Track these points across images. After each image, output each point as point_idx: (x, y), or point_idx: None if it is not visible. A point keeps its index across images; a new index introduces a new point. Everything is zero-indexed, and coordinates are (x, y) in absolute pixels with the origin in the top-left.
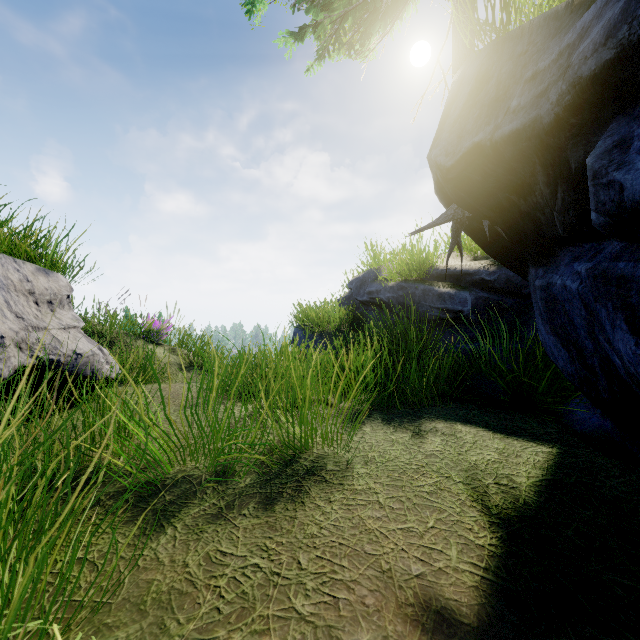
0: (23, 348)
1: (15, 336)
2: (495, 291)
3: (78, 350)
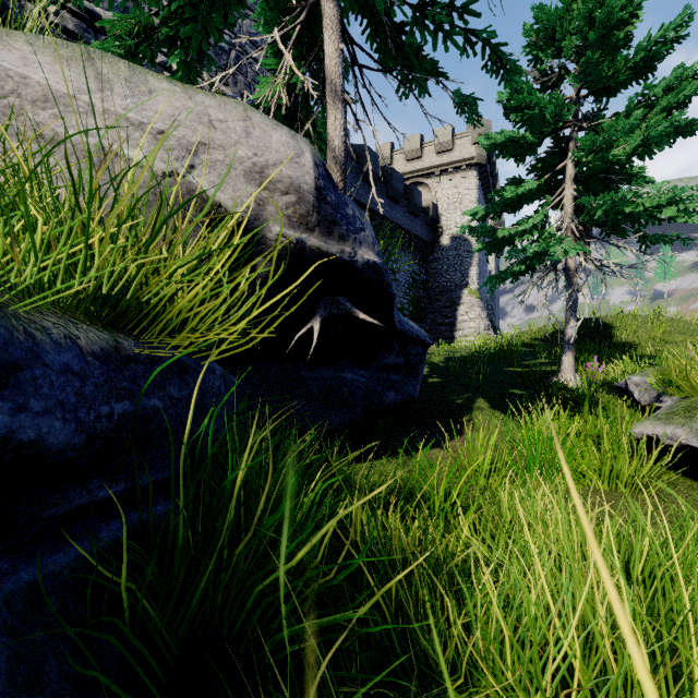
0: None
1: None
2: None
3: None
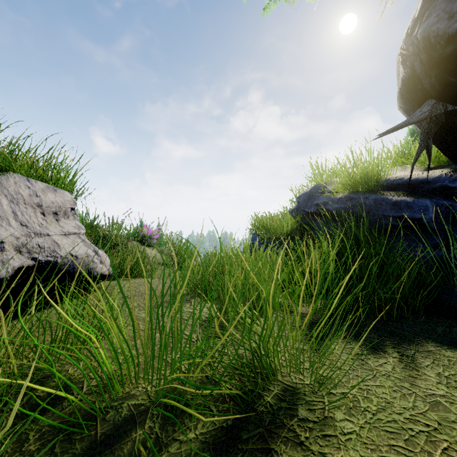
0: (23, 251)
1: (15, 241)
2: None
3: (74, 252)
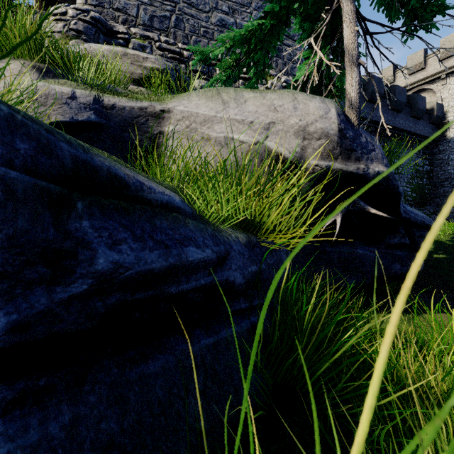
0: None
1: None
2: None
3: None
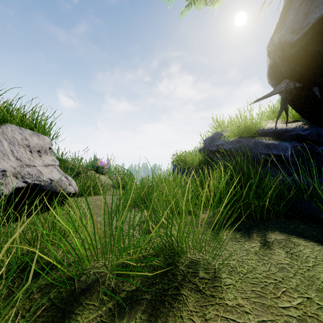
0: (18, 177)
1: (13, 170)
2: (308, 142)
3: (52, 178)
